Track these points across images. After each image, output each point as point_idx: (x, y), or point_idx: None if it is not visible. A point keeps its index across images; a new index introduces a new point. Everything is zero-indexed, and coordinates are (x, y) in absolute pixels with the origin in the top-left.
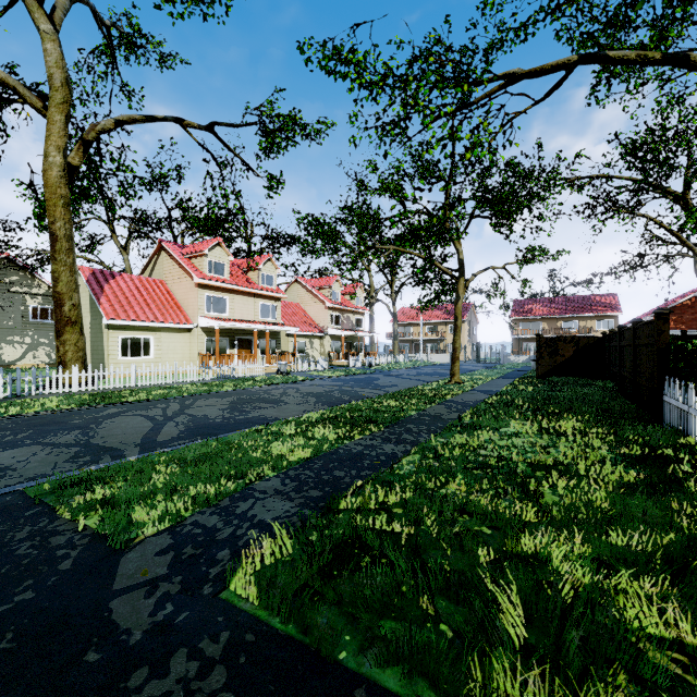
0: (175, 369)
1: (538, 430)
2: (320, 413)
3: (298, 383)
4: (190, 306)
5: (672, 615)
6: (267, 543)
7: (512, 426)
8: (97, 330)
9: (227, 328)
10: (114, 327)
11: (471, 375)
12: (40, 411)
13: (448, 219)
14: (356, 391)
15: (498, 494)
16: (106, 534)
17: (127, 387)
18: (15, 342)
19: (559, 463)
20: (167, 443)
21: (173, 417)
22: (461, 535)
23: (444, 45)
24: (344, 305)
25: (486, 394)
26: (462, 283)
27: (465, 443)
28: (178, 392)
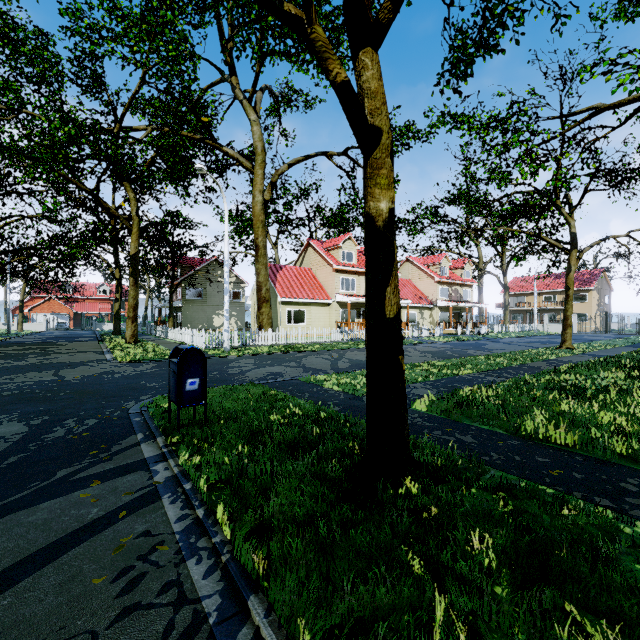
0: (324, 332)
1: (624, 377)
2: (438, 361)
3: (414, 345)
4: (329, 286)
5: (618, 419)
6: (426, 396)
7: (601, 374)
8: (273, 305)
9: (354, 302)
10: (284, 303)
11: (590, 343)
12: (263, 353)
13: (558, 196)
14: (465, 351)
15: (559, 395)
16: (348, 392)
17: (296, 343)
18: (220, 314)
19: (623, 391)
20: (346, 369)
21: (339, 359)
22: (527, 403)
23: (537, 94)
24: (452, 279)
25: (595, 357)
26: (574, 255)
27: (551, 379)
28: (330, 347)
